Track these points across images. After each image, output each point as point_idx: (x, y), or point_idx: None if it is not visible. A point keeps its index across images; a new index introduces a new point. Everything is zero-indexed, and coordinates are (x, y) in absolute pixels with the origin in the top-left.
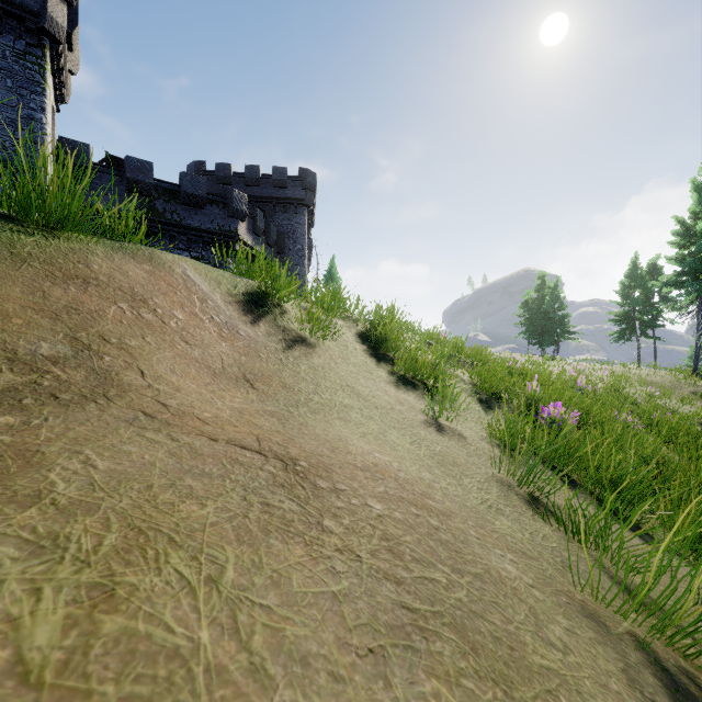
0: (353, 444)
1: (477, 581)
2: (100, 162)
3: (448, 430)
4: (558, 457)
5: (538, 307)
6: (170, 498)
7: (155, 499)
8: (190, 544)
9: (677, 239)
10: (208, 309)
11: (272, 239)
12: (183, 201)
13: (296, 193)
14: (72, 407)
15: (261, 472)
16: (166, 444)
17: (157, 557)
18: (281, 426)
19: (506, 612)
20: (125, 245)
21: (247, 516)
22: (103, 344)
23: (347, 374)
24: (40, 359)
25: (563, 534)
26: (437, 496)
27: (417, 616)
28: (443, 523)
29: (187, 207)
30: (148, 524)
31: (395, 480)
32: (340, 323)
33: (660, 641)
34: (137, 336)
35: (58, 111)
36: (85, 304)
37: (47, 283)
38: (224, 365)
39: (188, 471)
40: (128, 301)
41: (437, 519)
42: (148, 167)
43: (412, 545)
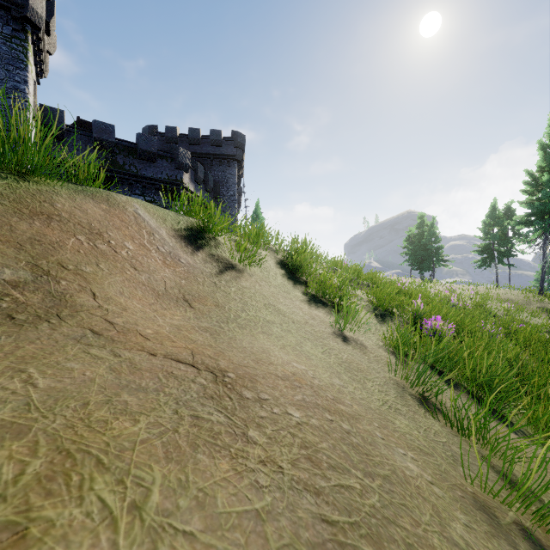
0: (275, 355)
1: (386, 484)
2: (72, 125)
3: (351, 340)
4: (444, 364)
5: (418, 241)
6: (104, 415)
7: (89, 417)
8: (118, 465)
9: (527, 188)
10: (155, 241)
11: (210, 187)
12: (139, 156)
13: (229, 150)
14: (26, 326)
15: (193, 384)
16: (108, 360)
17: (81, 484)
18: (213, 340)
19: (413, 514)
20: (86, 188)
21: (177, 430)
22: (61, 271)
23: (269, 294)
24: (1, 283)
25: (450, 429)
26: (346, 400)
27: (336, 530)
28: (353, 427)
29: (142, 161)
30: (78, 446)
31: (311, 388)
32: (264, 252)
33: (541, 527)
34: (92, 263)
35: (39, 83)
36: (47, 236)
37: (15, 218)
38: (166, 288)
39: (125, 386)
40: (86, 234)
41: (347, 423)
42: (111, 129)
43: (328, 452)
